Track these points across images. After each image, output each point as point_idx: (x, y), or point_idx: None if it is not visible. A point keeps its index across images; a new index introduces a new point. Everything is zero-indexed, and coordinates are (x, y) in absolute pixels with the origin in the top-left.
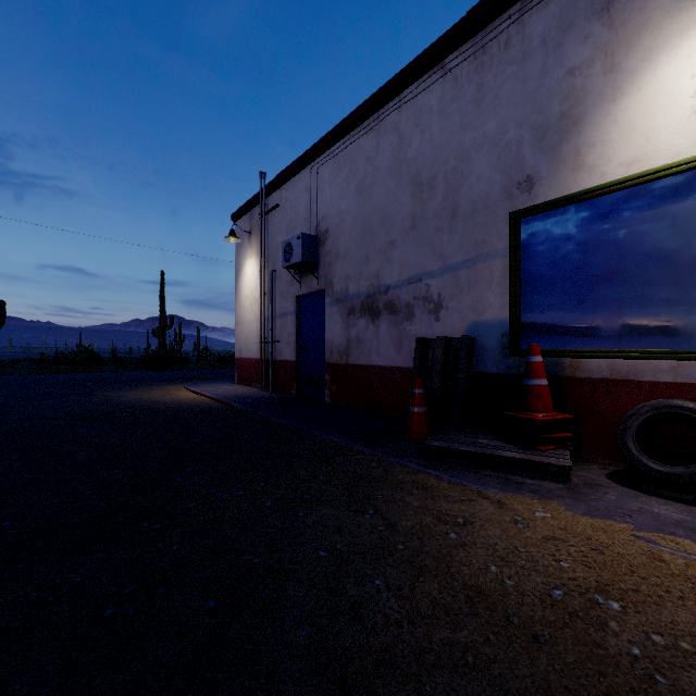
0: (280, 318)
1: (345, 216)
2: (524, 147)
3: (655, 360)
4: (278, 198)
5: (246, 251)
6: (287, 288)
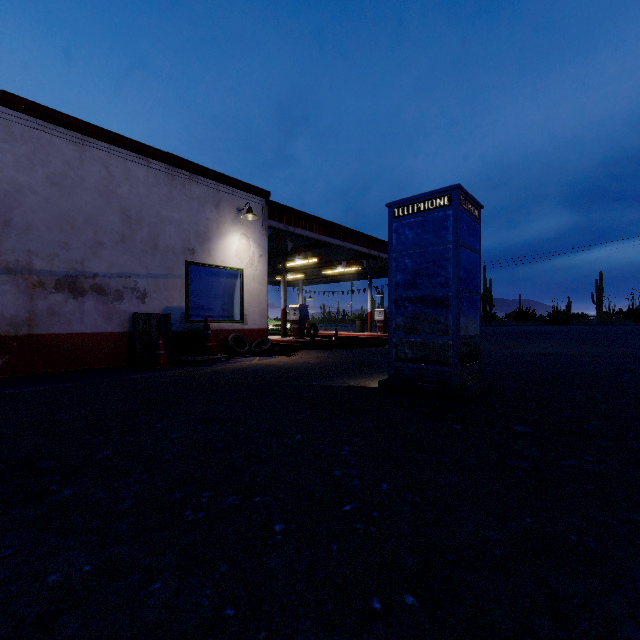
0: None
1: (26, 192)
2: (191, 236)
3: (228, 323)
4: None
5: None
6: None
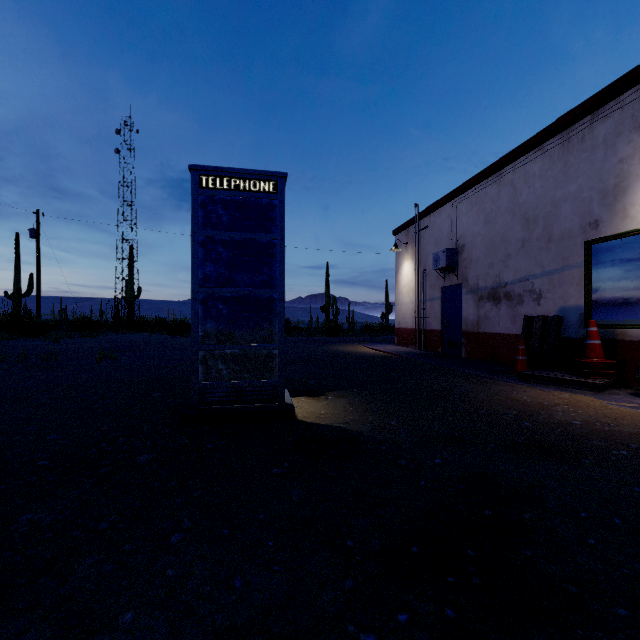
0: (429, 301)
1: (476, 237)
2: (593, 202)
3: None
4: (428, 221)
5: (403, 256)
6: (434, 282)
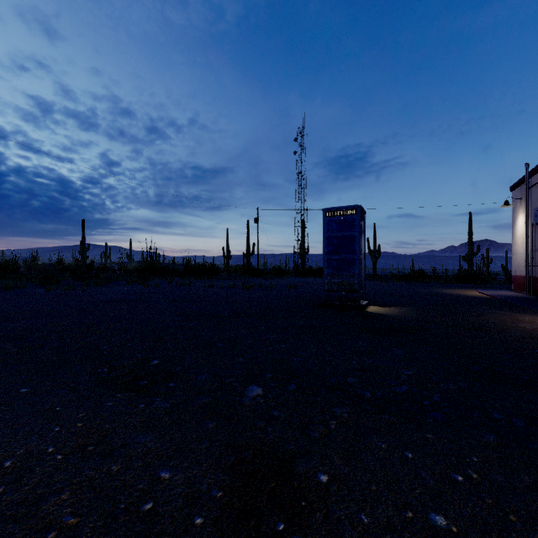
0: (537, 251)
1: None
2: None
3: None
4: (536, 179)
5: (518, 210)
6: None
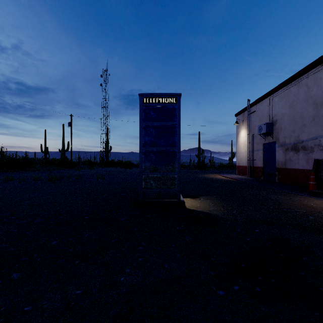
0: (255, 151)
1: (284, 115)
2: None
3: None
4: (255, 108)
5: (241, 127)
6: (259, 141)
